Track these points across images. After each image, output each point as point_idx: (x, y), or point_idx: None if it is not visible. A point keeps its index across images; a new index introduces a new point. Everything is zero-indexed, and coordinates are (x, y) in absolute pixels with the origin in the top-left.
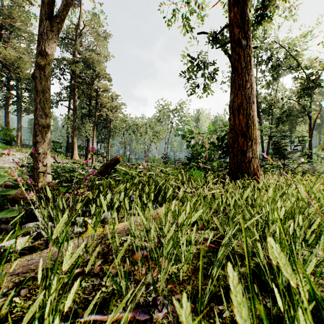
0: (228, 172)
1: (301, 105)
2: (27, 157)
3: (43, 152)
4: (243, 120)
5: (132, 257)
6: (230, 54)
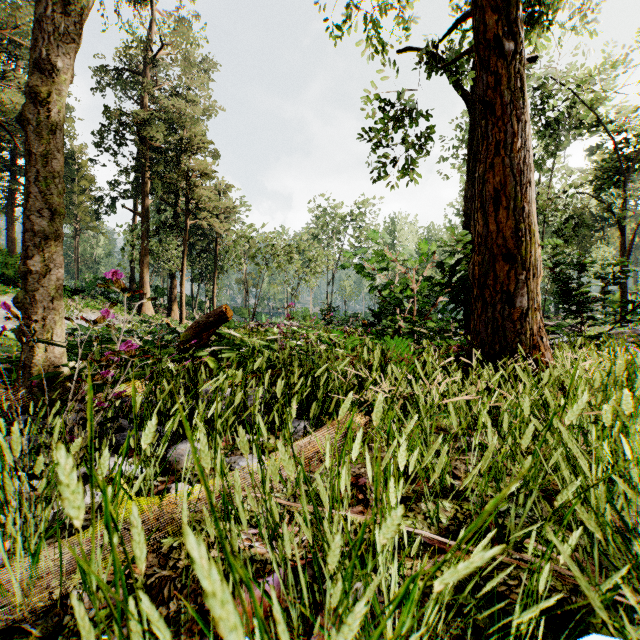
0: (470, 342)
1: (606, 204)
2: None
3: (46, 295)
4: (508, 223)
5: (219, 639)
6: (465, 90)
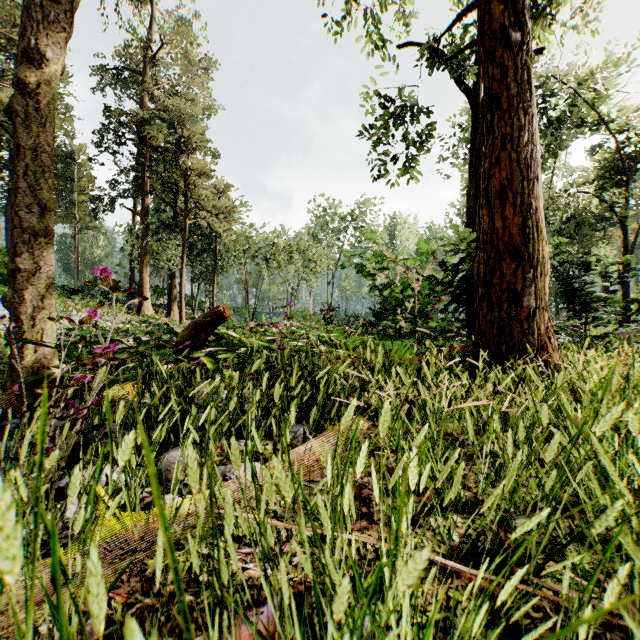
0: (475, 342)
1: (608, 203)
2: None
3: (36, 294)
4: (515, 220)
5: None
6: (468, 86)
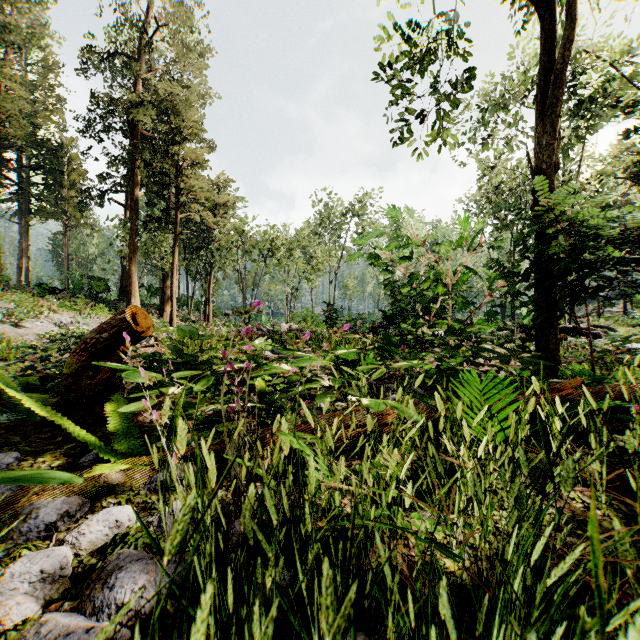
0: None
1: None
2: (7, 311)
3: None
4: None
5: None
6: None
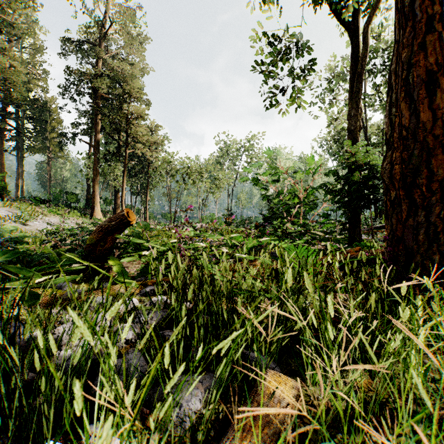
0: (386, 248)
1: None
2: (16, 214)
3: None
4: None
5: None
6: (349, 23)
